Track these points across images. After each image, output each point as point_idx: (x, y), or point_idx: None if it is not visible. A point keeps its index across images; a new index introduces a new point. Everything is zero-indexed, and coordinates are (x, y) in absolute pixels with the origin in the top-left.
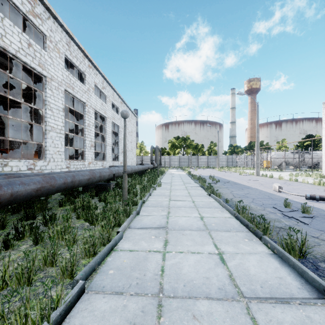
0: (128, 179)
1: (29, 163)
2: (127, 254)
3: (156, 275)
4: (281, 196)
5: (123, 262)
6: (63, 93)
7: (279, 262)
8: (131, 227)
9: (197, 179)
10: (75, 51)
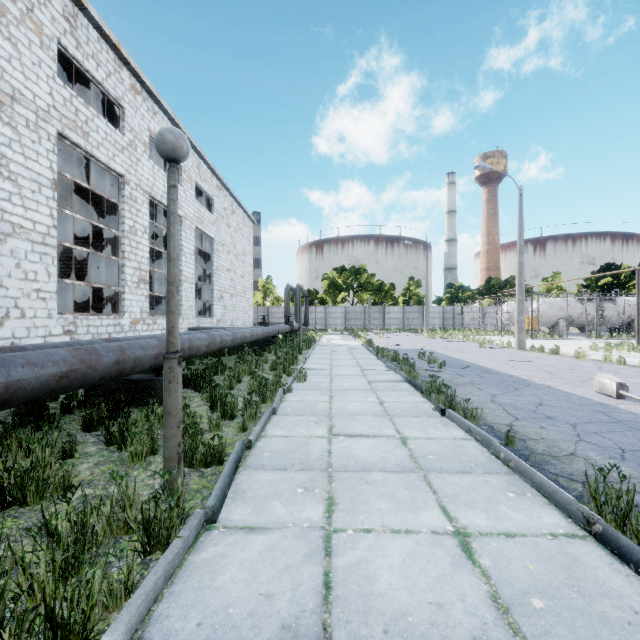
0: (230, 358)
1: None
2: None
3: None
4: (639, 413)
5: None
6: (53, 140)
7: None
8: None
9: (392, 359)
10: (93, 43)
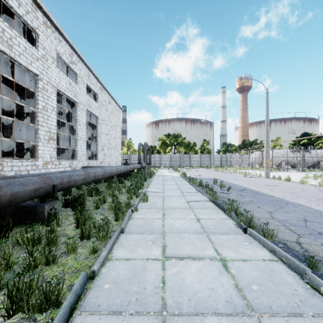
0: (104, 184)
1: None
2: None
3: None
4: None
5: None
6: None
7: None
8: None
9: (199, 185)
10: None
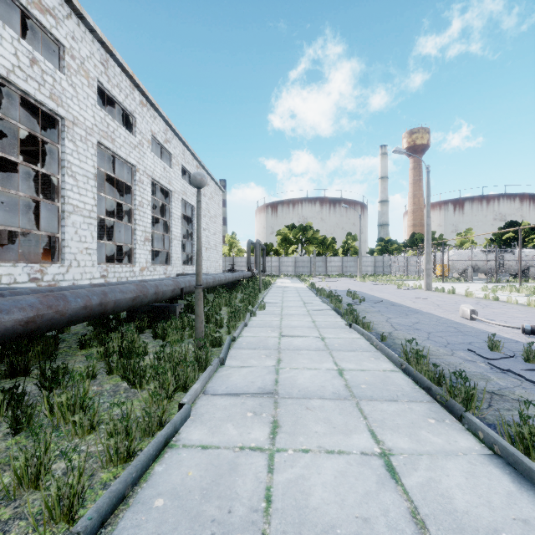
0: (209, 295)
1: (33, 270)
2: (197, 455)
3: (255, 513)
4: (477, 327)
5: (187, 476)
6: (95, 147)
7: (512, 477)
8: (208, 393)
9: (327, 296)
10: (118, 76)
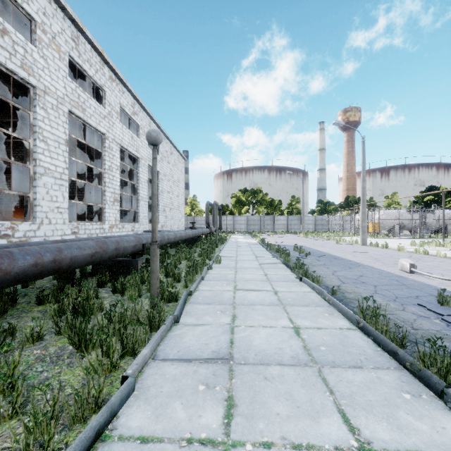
0: (171, 250)
1: (4, 227)
2: None
3: None
4: (418, 280)
5: None
6: (66, 115)
7: None
8: (158, 358)
9: (276, 251)
10: (88, 53)
